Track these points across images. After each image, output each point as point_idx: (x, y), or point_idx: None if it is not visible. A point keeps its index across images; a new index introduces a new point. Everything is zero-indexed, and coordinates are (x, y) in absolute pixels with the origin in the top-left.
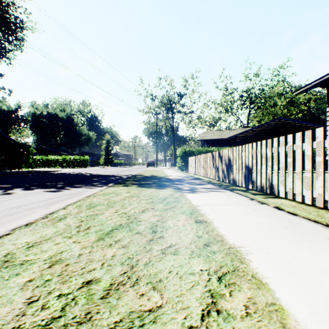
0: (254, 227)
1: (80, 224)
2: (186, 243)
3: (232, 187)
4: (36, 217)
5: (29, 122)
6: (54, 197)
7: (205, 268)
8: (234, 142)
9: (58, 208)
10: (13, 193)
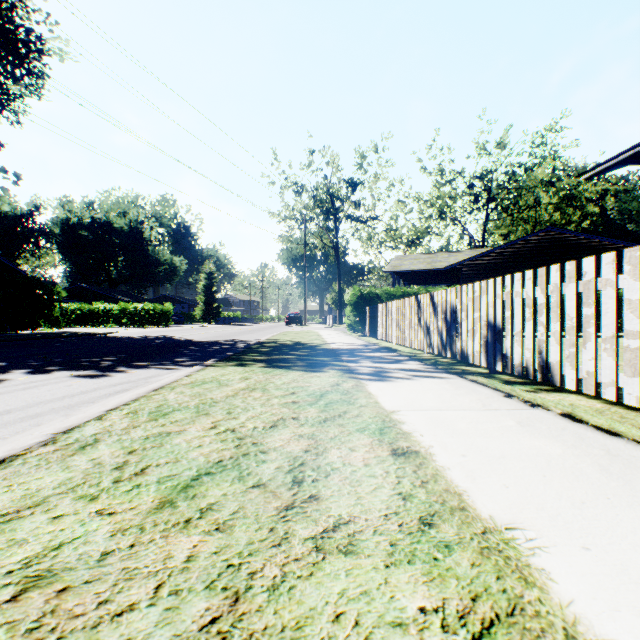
0: (532, 468)
1: (125, 461)
2: (376, 516)
3: (459, 367)
4: (31, 441)
5: (55, 238)
6: (89, 390)
7: (433, 602)
8: (458, 277)
9: (87, 419)
10: (6, 379)
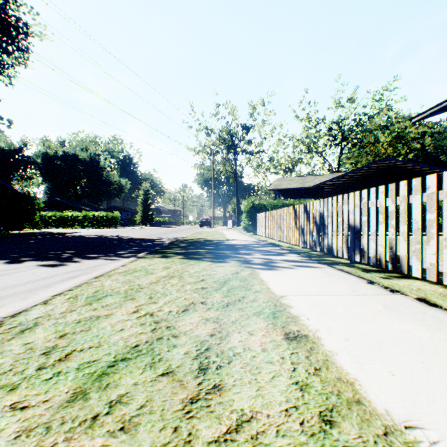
0: (409, 353)
1: (54, 346)
2: (277, 412)
3: (326, 258)
4: None
5: (38, 166)
6: (48, 276)
7: None
8: (321, 193)
9: (35, 303)
10: None
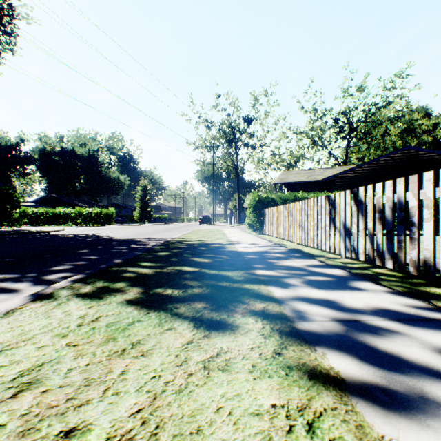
0: None
1: None
2: None
3: (430, 289)
4: None
5: (35, 162)
6: None
7: None
8: (330, 187)
9: None
10: None
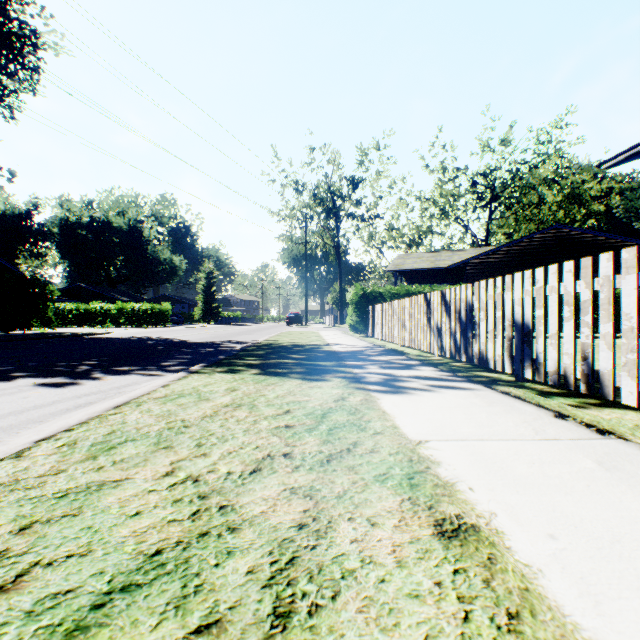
0: None
1: (1, 552)
2: None
3: (478, 373)
4: None
5: (53, 237)
6: (45, 403)
7: None
8: (462, 276)
9: (0, 456)
10: None
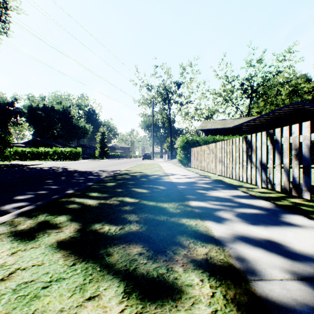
0: None
1: None
2: None
3: None
4: None
5: (25, 115)
6: None
7: None
8: (238, 132)
9: None
10: None
